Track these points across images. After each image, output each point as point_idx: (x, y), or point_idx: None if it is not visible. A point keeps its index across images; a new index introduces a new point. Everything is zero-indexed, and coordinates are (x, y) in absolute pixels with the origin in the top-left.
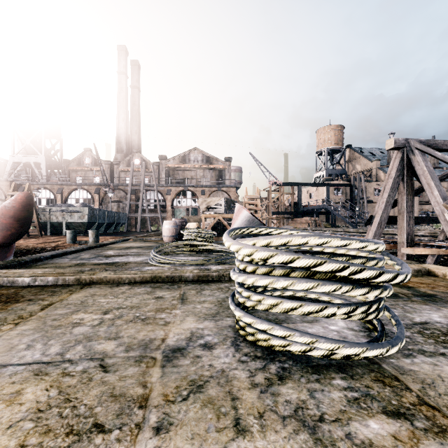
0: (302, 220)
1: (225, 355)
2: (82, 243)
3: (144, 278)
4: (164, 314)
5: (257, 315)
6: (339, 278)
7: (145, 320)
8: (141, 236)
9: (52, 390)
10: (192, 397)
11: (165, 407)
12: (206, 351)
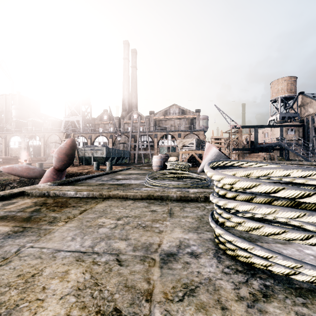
0: (258, 155)
1: (209, 265)
2: (103, 170)
3: (142, 196)
4: (158, 224)
5: (232, 232)
6: None
7: (145, 227)
8: (138, 166)
9: (86, 274)
10: (187, 300)
11: (166, 304)
12: (193, 258)
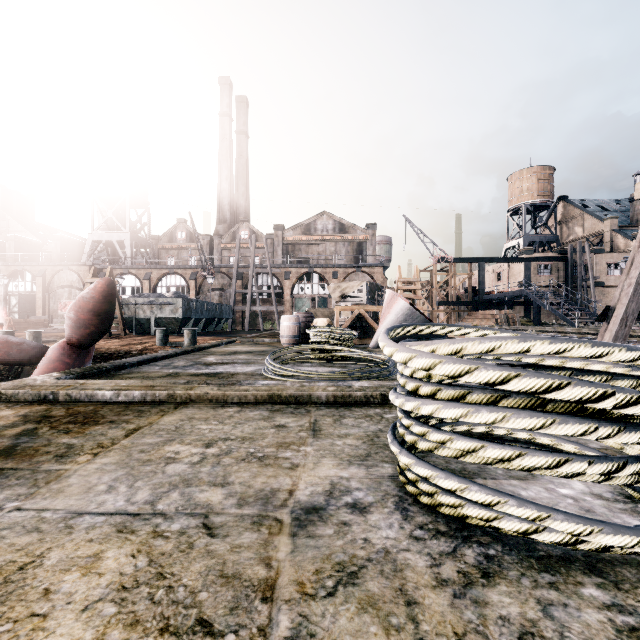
0: (485, 315)
1: (387, 525)
2: (176, 345)
3: (258, 397)
4: (289, 452)
5: (432, 461)
6: (591, 412)
7: (262, 459)
8: (251, 336)
9: (140, 557)
10: (342, 593)
11: (301, 605)
12: (357, 515)
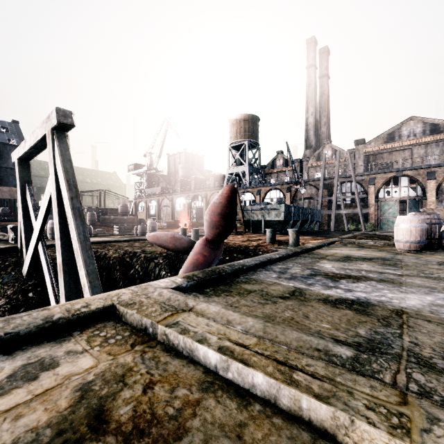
0: None
1: None
2: (282, 243)
3: None
4: None
5: None
6: None
7: None
8: (347, 237)
9: None
10: None
11: None
12: None
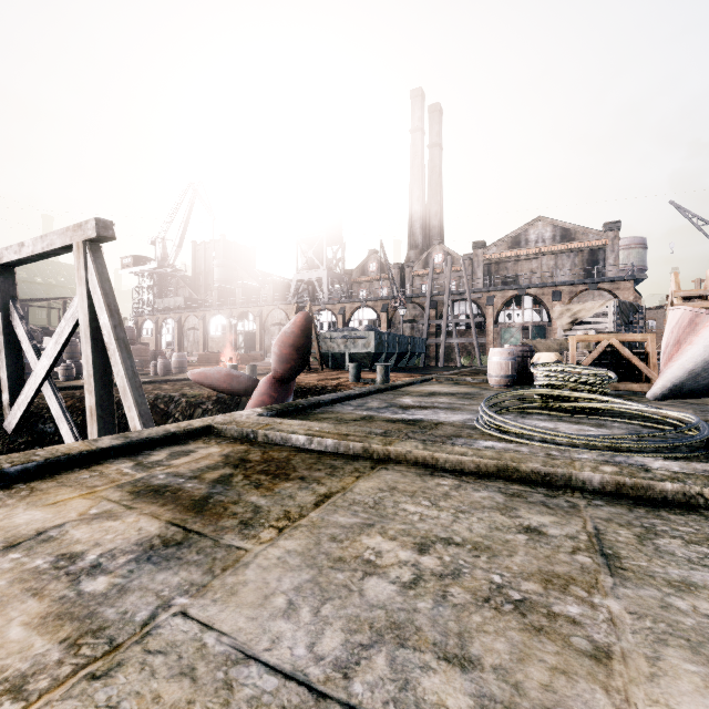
0: None
1: None
2: (368, 382)
3: (481, 467)
4: (572, 603)
5: None
6: None
7: (523, 609)
8: (449, 374)
9: None
10: None
11: None
12: None
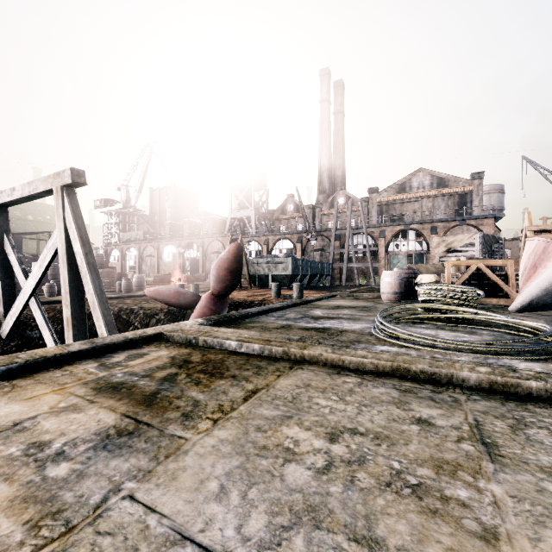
0: None
1: None
2: (287, 297)
3: (379, 367)
4: (461, 488)
5: None
6: None
7: (419, 493)
8: (350, 291)
9: None
10: None
11: None
12: None
